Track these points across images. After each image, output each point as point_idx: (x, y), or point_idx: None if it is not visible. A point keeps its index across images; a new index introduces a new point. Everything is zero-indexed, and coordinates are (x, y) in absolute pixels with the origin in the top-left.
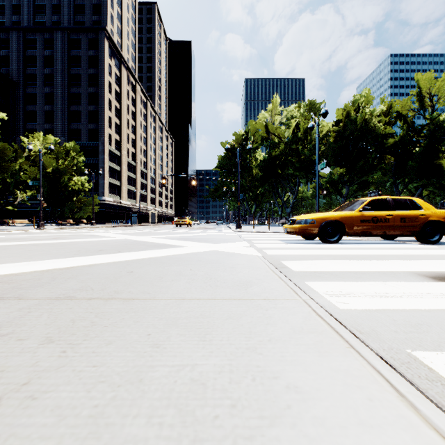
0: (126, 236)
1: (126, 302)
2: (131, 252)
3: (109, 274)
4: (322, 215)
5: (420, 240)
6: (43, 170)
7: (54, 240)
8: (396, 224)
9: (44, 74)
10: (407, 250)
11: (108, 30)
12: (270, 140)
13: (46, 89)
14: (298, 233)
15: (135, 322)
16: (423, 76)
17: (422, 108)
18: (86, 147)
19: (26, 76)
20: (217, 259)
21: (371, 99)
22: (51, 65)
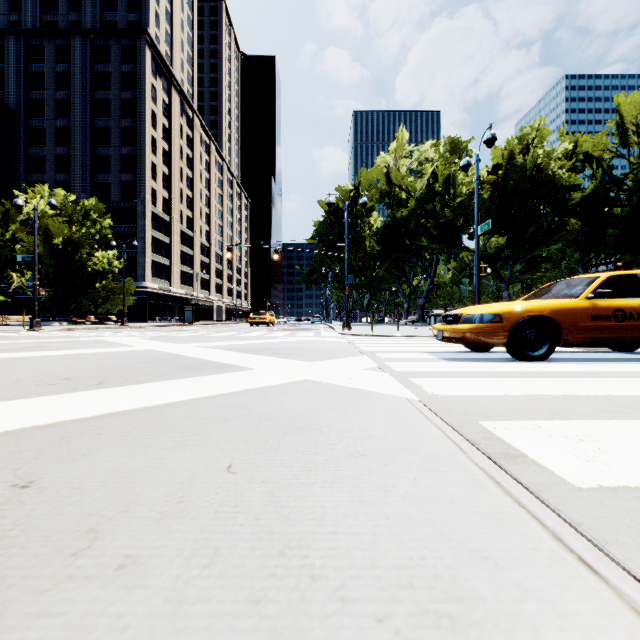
0: (156, 344)
1: None
2: (117, 388)
3: None
4: (516, 305)
5: None
6: (47, 241)
7: (19, 351)
8: None
9: (56, 100)
10: None
11: (151, 35)
12: (392, 196)
13: (59, 122)
14: (468, 342)
15: None
16: (626, 98)
17: (625, 146)
18: (118, 207)
19: (30, 102)
20: (311, 410)
21: (546, 133)
22: (67, 86)
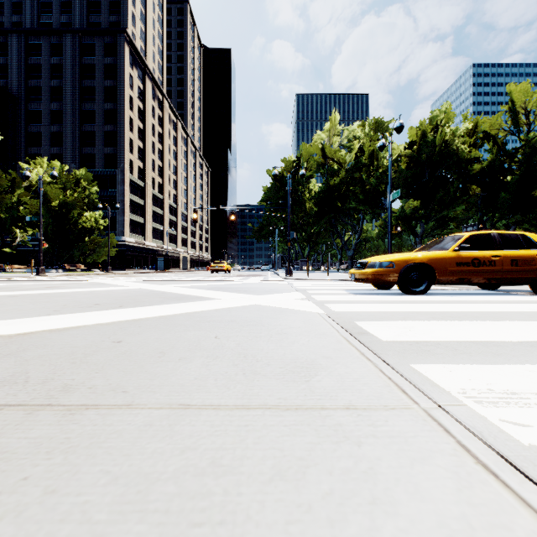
0: (143, 285)
1: (68, 416)
2: (135, 308)
3: (80, 346)
4: (404, 256)
5: (536, 291)
6: (47, 203)
7: (45, 290)
8: (505, 268)
9: (51, 87)
10: (530, 305)
11: (129, 33)
12: (327, 167)
13: (53, 105)
14: (371, 281)
15: (44, 496)
16: (517, 87)
17: (516, 127)
18: (102, 175)
19: (29, 89)
20: (259, 318)
21: (452, 115)
22: (59, 75)
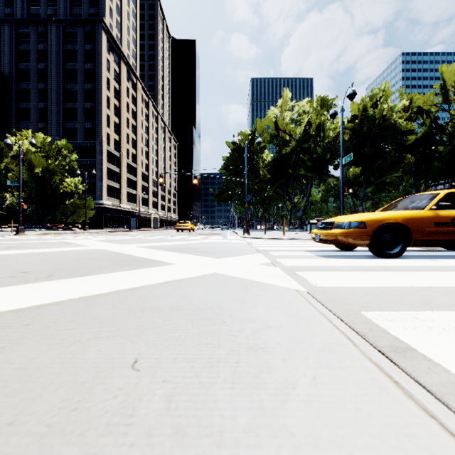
0: (104, 245)
1: None
2: (60, 280)
3: None
4: (376, 215)
5: None
6: (30, 170)
7: None
8: None
9: (38, 70)
10: None
11: (106, 23)
12: (279, 138)
13: (40, 85)
14: (339, 243)
15: None
16: (447, 67)
17: (447, 102)
18: (83, 147)
19: (19, 71)
20: (217, 300)
21: (390, 92)
22: (46, 59)
